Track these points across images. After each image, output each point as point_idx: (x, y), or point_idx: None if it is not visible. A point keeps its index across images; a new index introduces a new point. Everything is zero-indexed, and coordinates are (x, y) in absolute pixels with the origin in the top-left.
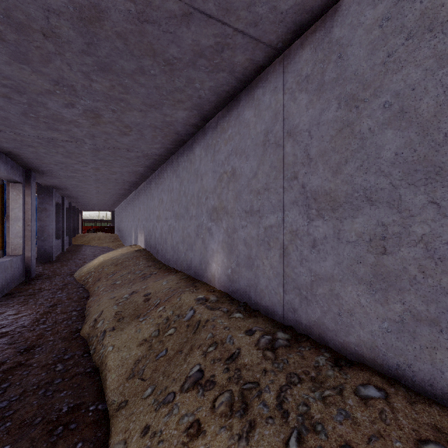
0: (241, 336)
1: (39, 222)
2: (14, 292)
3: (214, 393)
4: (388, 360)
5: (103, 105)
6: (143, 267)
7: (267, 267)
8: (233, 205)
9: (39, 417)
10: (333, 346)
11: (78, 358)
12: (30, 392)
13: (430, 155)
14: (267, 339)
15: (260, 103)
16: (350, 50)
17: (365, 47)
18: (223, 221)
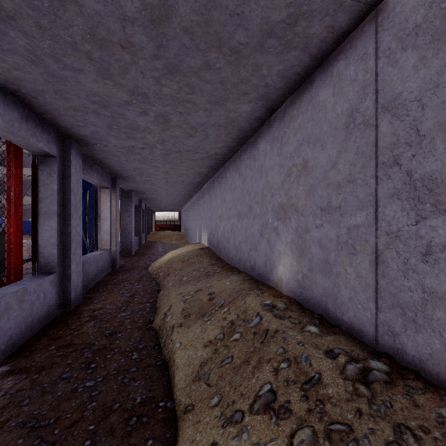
0: (320, 357)
1: (122, 221)
2: (103, 281)
3: (291, 424)
4: None
5: (172, 109)
6: (206, 264)
7: (351, 275)
8: (304, 202)
9: (118, 403)
10: None
11: (150, 349)
12: (111, 376)
13: None
14: (356, 367)
15: (341, 79)
16: None
17: None
18: (292, 220)
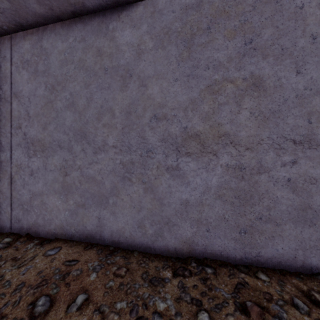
0: None
1: None
2: None
3: None
4: (68, 231)
5: None
6: None
7: None
8: None
9: None
10: (43, 235)
11: None
12: None
13: (82, 127)
14: None
15: None
16: (51, 58)
17: (58, 62)
18: None
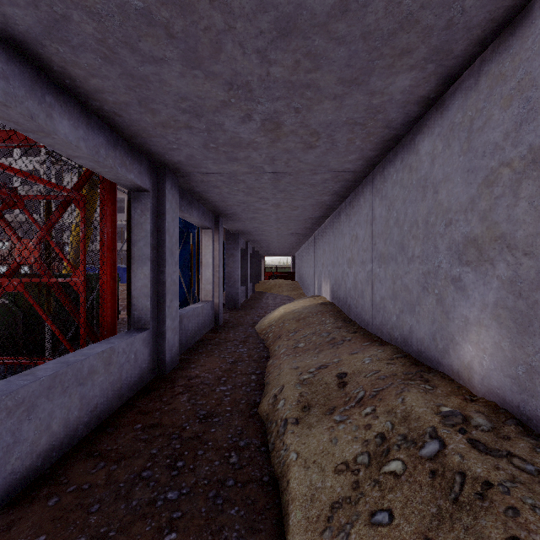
0: None
1: (227, 268)
2: (204, 339)
3: None
4: None
5: (284, 104)
6: (330, 327)
7: None
8: (534, 229)
9: None
10: None
11: (254, 451)
12: (200, 487)
13: None
14: None
15: None
16: None
17: None
18: (498, 264)
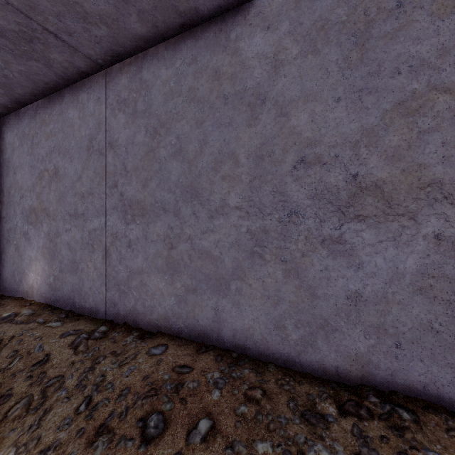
0: (54, 341)
1: None
2: None
3: (9, 404)
4: (174, 324)
5: None
6: None
7: (92, 269)
8: (56, 207)
9: None
10: (143, 326)
11: None
12: None
13: (193, 182)
14: (83, 336)
15: (85, 108)
16: (153, 92)
17: (162, 96)
18: (44, 224)
